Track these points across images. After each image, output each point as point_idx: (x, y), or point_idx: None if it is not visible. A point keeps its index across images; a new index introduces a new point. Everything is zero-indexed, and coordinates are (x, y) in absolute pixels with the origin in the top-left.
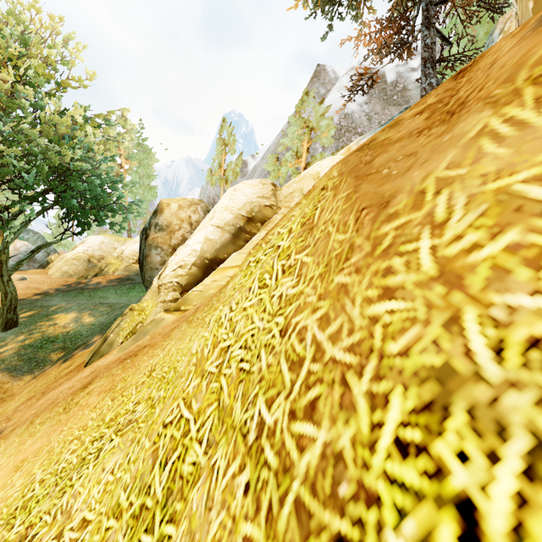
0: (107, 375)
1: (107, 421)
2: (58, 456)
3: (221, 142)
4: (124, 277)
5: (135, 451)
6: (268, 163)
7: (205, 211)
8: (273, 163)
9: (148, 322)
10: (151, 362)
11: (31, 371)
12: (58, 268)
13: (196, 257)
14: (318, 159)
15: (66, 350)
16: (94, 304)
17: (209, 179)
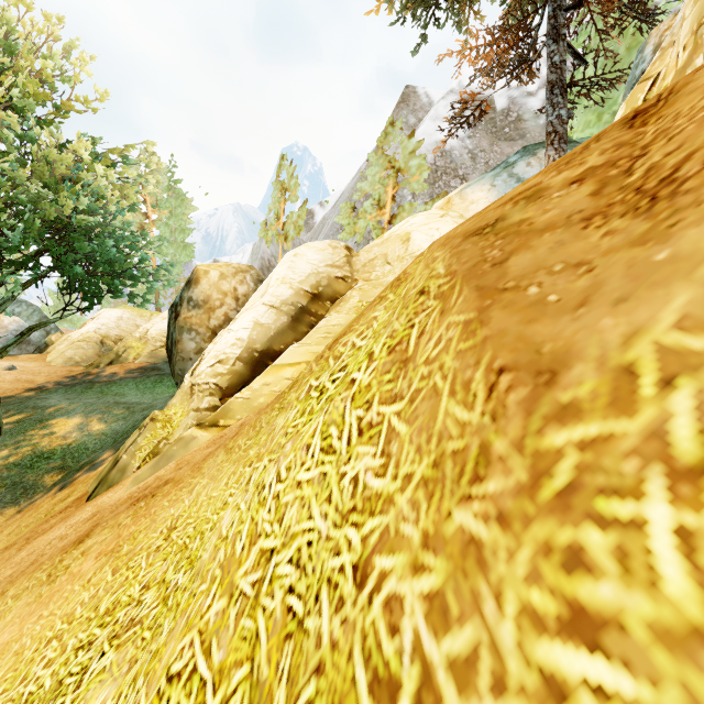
0: (111, 525)
1: (101, 612)
2: (26, 668)
3: (279, 186)
4: (148, 366)
5: (127, 700)
6: (342, 214)
7: (256, 281)
8: (348, 215)
9: (175, 438)
10: (172, 511)
11: (16, 501)
12: (59, 352)
13: (242, 348)
14: (407, 210)
15: (65, 470)
16: (106, 404)
17: (263, 234)
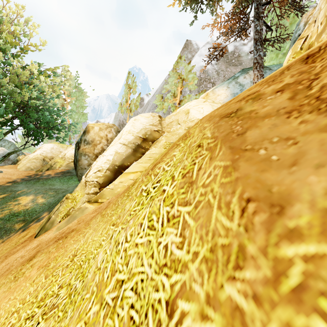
0: (45, 251)
1: (38, 299)
2: None
3: (127, 86)
4: (65, 171)
5: None
6: (156, 99)
7: (116, 131)
8: (160, 100)
9: (77, 207)
10: (74, 246)
11: (1, 237)
12: (23, 164)
13: (109, 164)
14: (187, 98)
15: (25, 221)
16: (45, 189)
17: (120, 109)
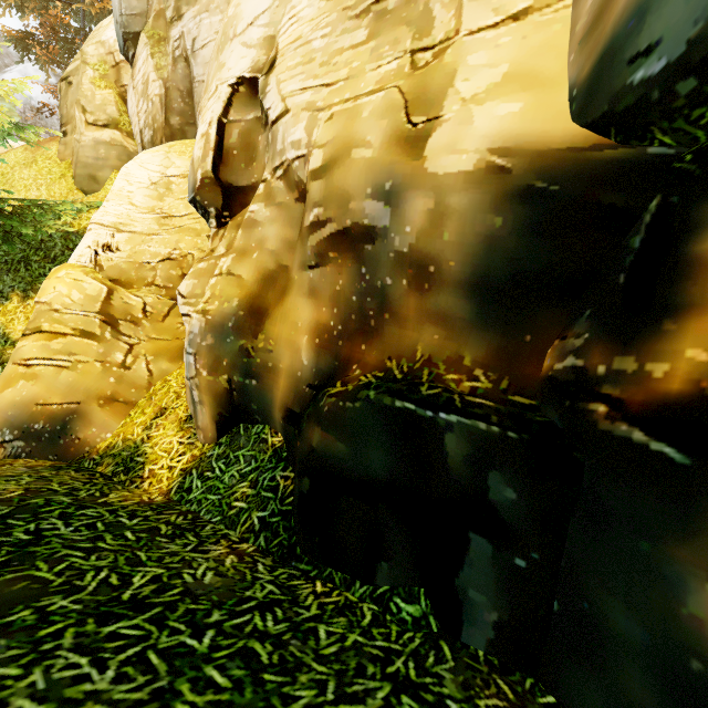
0: None
1: None
2: None
3: None
4: None
5: None
6: None
7: None
8: None
9: None
10: None
11: None
12: None
13: None
14: None
15: None
16: None
17: None
